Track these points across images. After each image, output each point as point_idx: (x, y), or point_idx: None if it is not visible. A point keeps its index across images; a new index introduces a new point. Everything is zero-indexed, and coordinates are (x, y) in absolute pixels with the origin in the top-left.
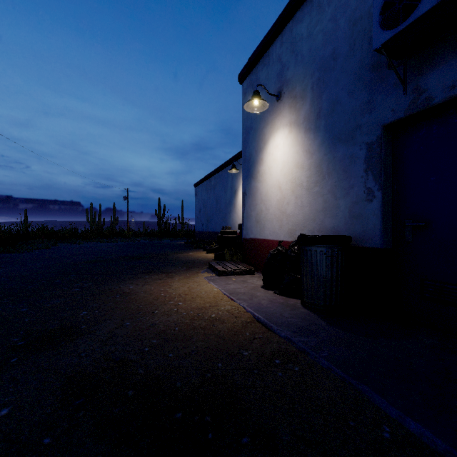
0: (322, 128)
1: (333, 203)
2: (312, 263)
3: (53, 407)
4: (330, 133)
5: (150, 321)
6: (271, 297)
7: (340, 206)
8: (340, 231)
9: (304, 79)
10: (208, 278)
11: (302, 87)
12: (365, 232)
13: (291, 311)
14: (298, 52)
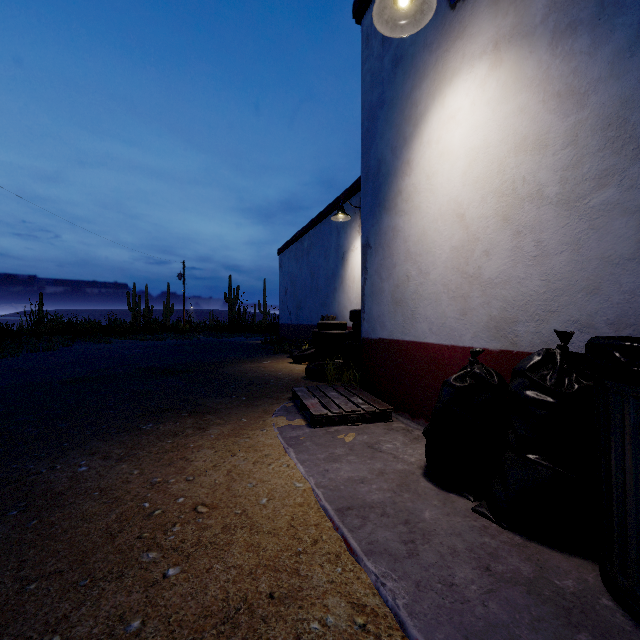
0: None
1: None
2: None
3: None
4: None
5: None
6: (476, 537)
7: None
8: None
9: None
10: (286, 436)
11: None
12: None
13: None
14: None
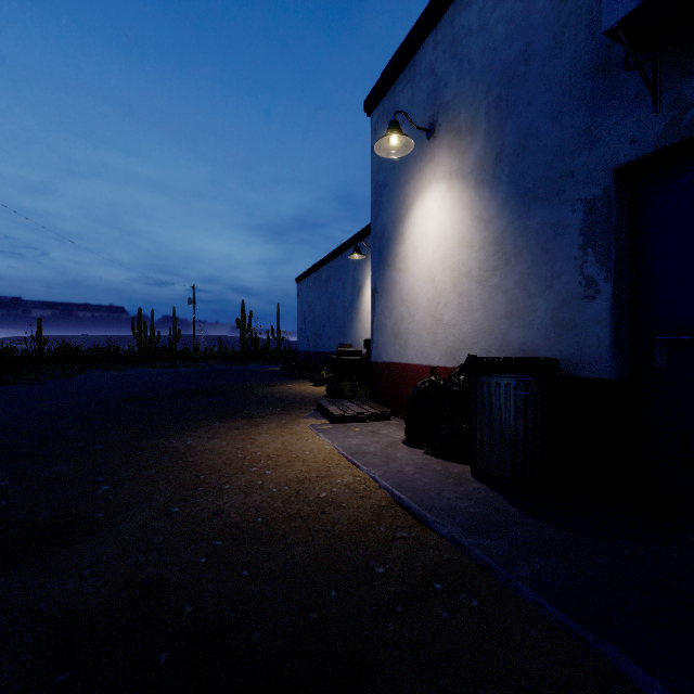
0: (505, 180)
1: (525, 303)
2: (491, 404)
3: (8, 691)
4: (518, 186)
5: (214, 505)
6: (420, 460)
7: (537, 309)
8: (536, 351)
9: (474, 100)
10: (316, 427)
11: (470, 113)
12: (583, 352)
13: (456, 487)
14: (463, 56)
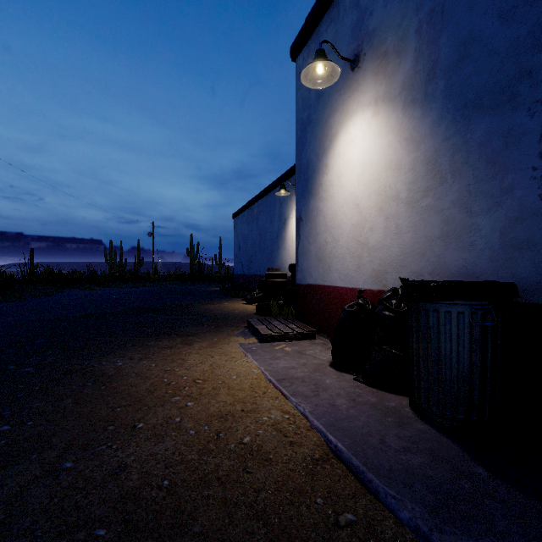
0: (439, 95)
1: (464, 223)
2: (440, 335)
3: None
4: (456, 99)
5: (115, 458)
6: (352, 389)
7: (481, 228)
8: (479, 274)
9: (402, 20)
10: (245, 347)
11: (398, 35)
12: None
13: (399, 430)
14: None
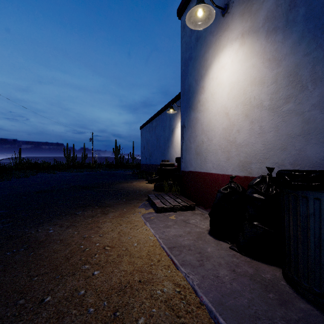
0: (300, 19)
1: None
2: (322, 222)
3: None
4: (317, 19)
5: None
6: (230, 258)
7: None
8: None
9: None
10: (145, 216)
11: None
12: None
13: (284, 311)
14: None
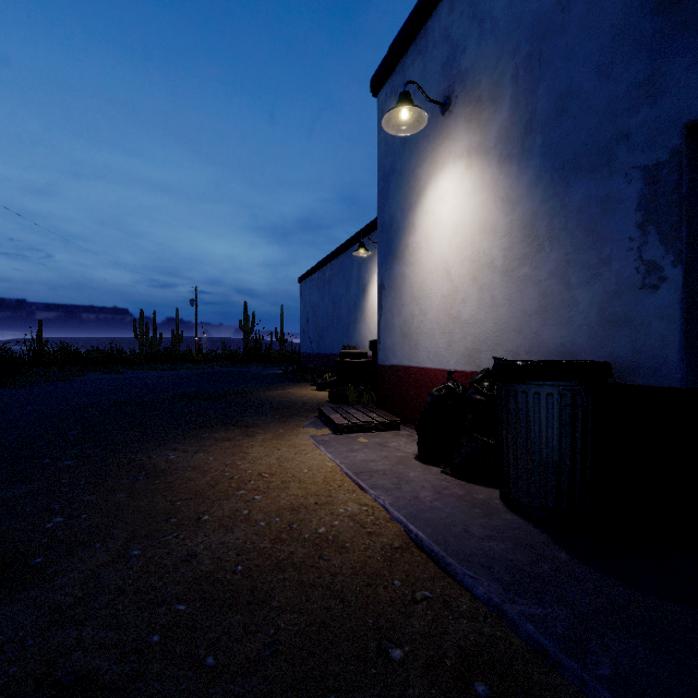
0: (537, 151)
1: (563, 296)
2: (529, 418)
3: None
4: (554, 157)
5: (184, 546)
6: (438, 482)
7: (579, 302)
8: (578, 353)
9: (498, 63)
10: (317, 439)
11: (493, 79)
12: (641, 354)
13: (485, 520)
14: (484, 14)
